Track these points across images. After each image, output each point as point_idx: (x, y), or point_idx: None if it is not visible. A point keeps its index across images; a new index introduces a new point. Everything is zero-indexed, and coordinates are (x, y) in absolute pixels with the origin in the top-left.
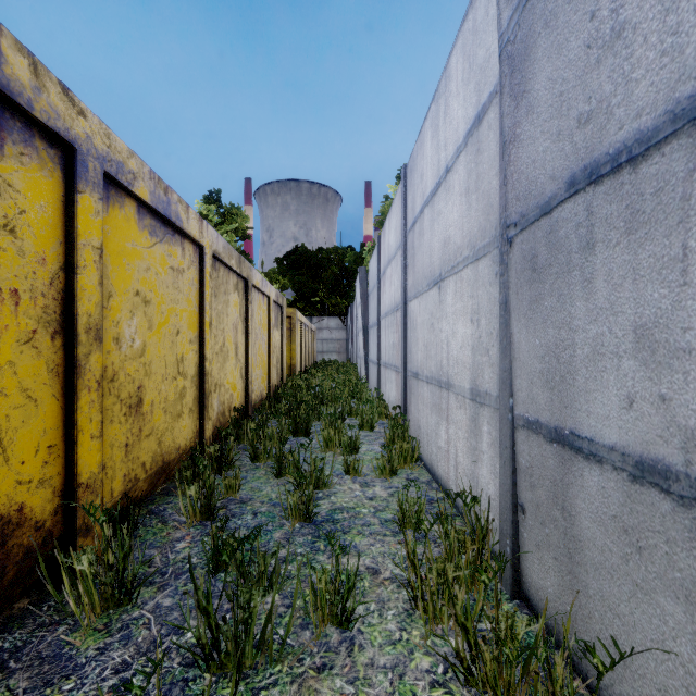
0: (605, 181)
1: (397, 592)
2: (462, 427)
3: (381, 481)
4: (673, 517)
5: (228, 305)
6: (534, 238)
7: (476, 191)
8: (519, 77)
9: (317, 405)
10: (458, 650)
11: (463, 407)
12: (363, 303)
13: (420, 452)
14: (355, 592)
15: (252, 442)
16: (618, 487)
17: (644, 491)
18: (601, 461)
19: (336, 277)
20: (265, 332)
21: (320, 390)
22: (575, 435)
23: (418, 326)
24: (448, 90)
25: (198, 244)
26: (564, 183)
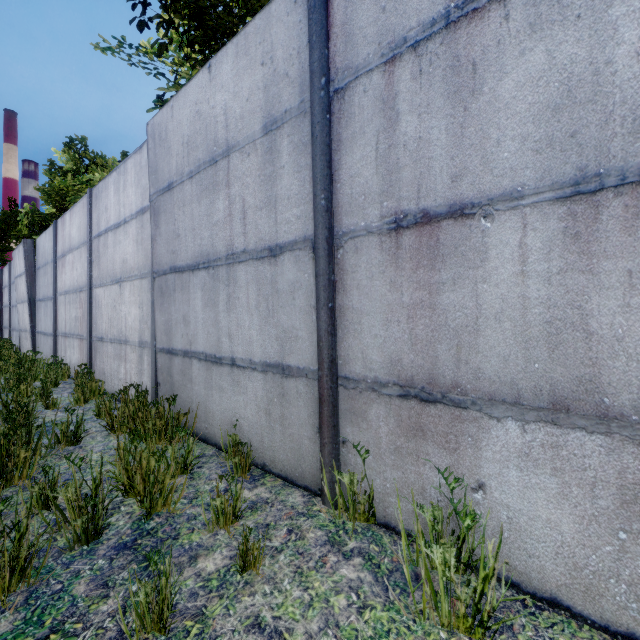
0: (177, 273)
1: (100, 433)
2: (135, 362)
3: (77, 407)
4: (189, 362)
5: None
6: (162, 281)
7: (142, 245)
8: (157, 219)
9: None
10: (131, 428)
11: (135, 351)
12: (30, 276)
13: (105, 389)
14: (81, 427)
15: None
16: (181, 361)
17: (185, 359)
18: (178, 355)
19: None
20: None
21: None
22: (173, 349)
23: (103, 306)
24: (126, 177)
25: None
26: (169, 268)
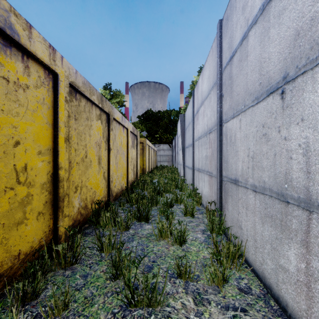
0: None
1: None
2: None
3: (213, 291)
4: None
5: (91, 128)
6: None
7: None
8: None
9: (155, 195)
10: None
11: None
12: (182, 134)
13: (241, 250)
14: None
15: (99, 236)
16: None
17: None
18: None
19: (167, 124)
20: (125, 149)
21: (157, 184)
22: None
23: (237, 140)
24: None
25: (50, 69)
26: None
